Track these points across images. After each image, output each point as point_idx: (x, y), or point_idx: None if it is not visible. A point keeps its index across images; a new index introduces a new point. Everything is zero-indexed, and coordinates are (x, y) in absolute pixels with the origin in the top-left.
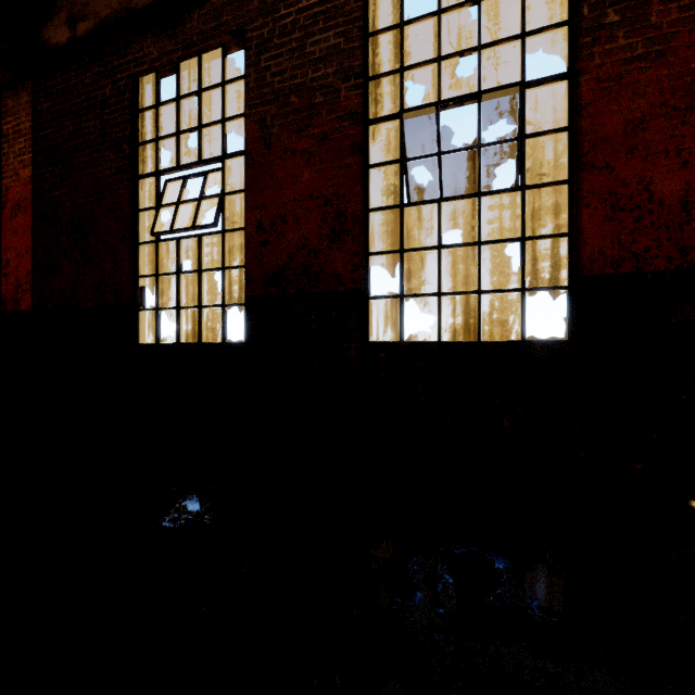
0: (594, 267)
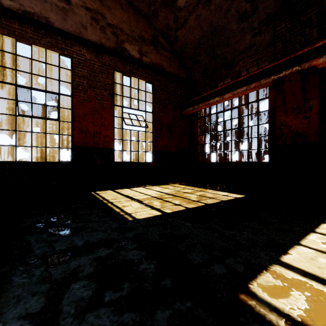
0: (77, 144)
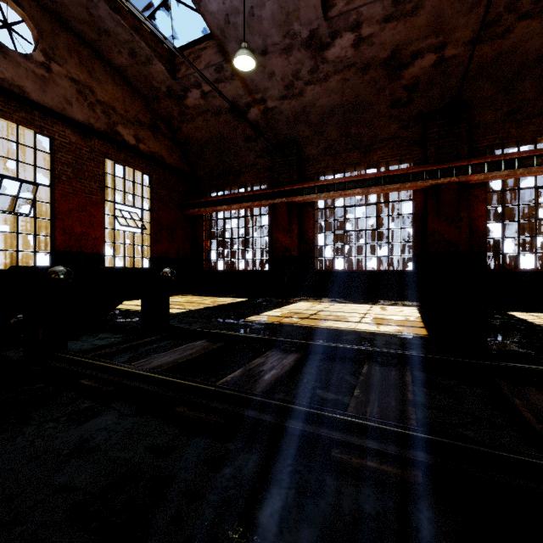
0: (59, 248)
